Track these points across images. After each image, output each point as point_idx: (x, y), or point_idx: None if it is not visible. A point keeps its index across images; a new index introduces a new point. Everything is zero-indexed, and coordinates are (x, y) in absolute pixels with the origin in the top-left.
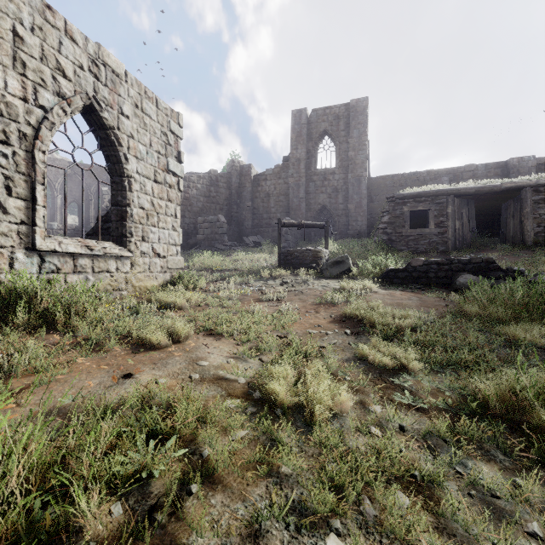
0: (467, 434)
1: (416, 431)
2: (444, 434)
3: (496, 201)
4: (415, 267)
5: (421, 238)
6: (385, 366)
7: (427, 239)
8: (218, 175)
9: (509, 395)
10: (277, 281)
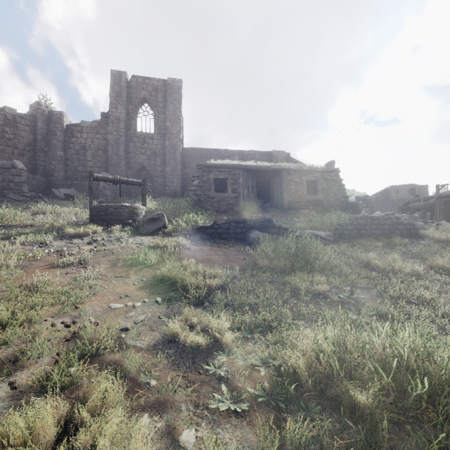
0: (292, 442)
1: None
2: None
3: (267, 177)
4: (219, 225)
5: (222, 200)
6: (198, 346)
7: (226, 201)
8: (16, 115)
9: (315, 364)
10: (85, 239)
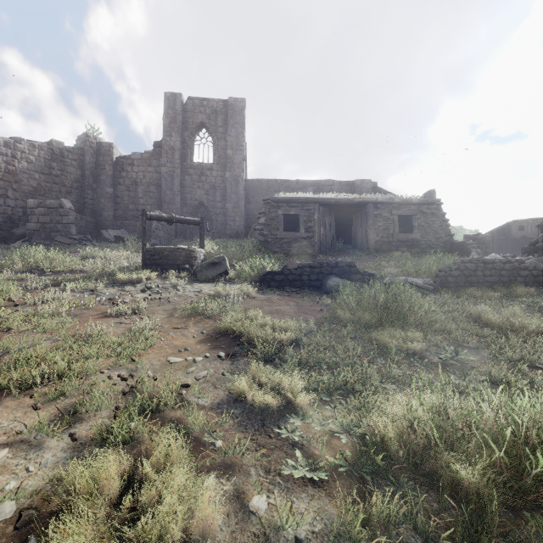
0: (379, 518)
1: (319, 538)
2: (356, 536)
3: (348, 213)
4: (290, 270)
5: (293, 241)
6: (268, 407)
7: (299, 242)
8: (64, 149)
9: (408, 433)
10: (138, 286)
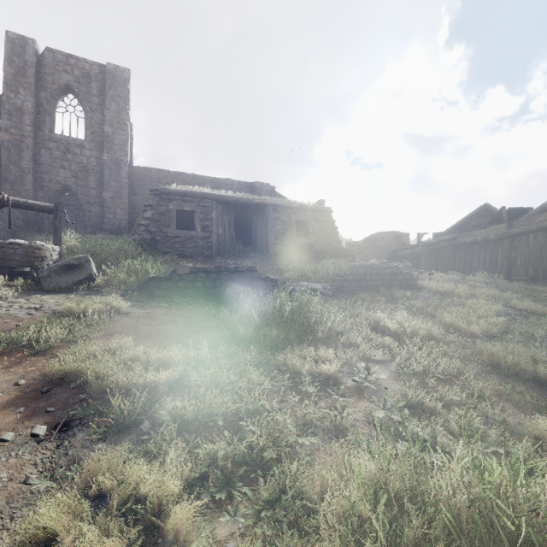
0: None
1: None
2: None
3: (248, 214)
4: (181, 276)
5: (187, 241)
6: None
7: (194, 243)
8: None
9: None
10: None
